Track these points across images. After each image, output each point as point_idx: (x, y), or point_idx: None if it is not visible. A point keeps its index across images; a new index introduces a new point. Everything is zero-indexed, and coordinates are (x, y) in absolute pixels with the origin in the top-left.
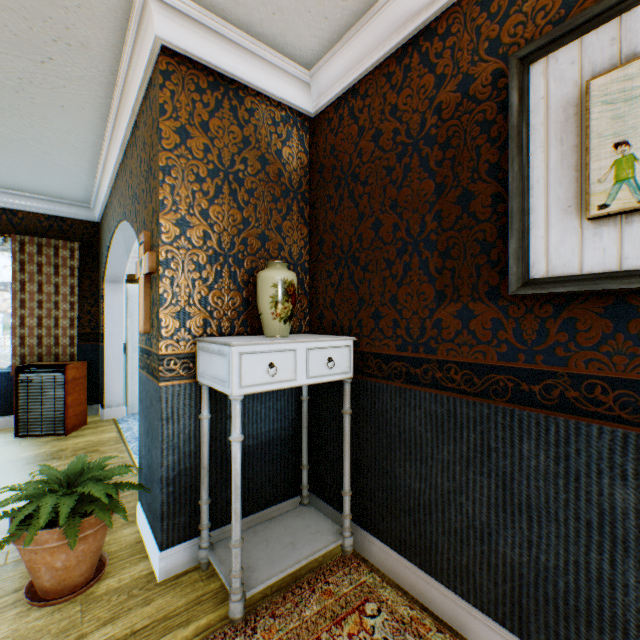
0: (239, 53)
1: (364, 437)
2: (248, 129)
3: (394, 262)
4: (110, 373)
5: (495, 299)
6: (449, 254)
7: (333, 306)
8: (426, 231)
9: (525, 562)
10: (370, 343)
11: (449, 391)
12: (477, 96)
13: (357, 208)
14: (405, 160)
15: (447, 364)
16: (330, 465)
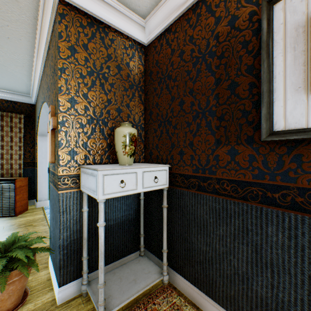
0: (105, 6)
1: (174, 220)
2: (110, 50)
3: (191, 123)
4: (40, 183)
5: (251, 143)
6: (223, 118)
7: (157, 148)
8: (210, 105)
9: (269, 296)
10: (178, 168)
11: (223, 196)
12: (240, 27)
13: (170, 94)
14: (197, 66)
15: (222, 180)
16: (155, 234)
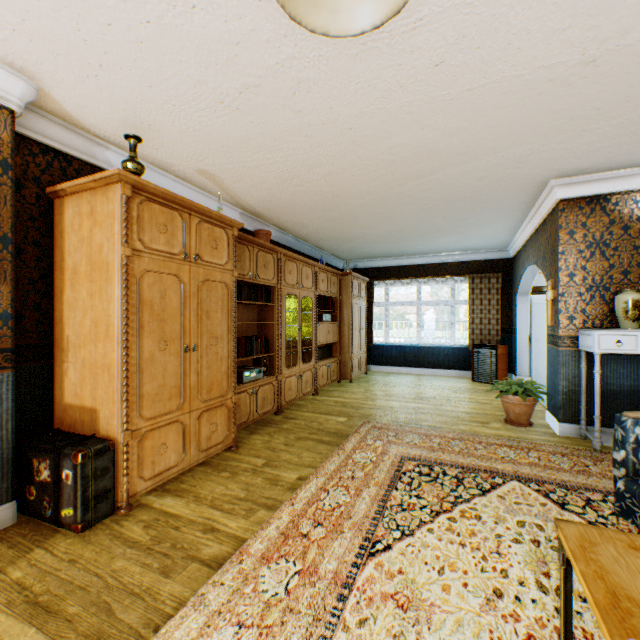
0: (603, 182)
1: None
2: (612, 214)
3: None
4: (519, 354)
5: None
6: None
7: None
8: None
9: None
10: None
11: None
12: None
13: None
14: None
15: None
16: None
